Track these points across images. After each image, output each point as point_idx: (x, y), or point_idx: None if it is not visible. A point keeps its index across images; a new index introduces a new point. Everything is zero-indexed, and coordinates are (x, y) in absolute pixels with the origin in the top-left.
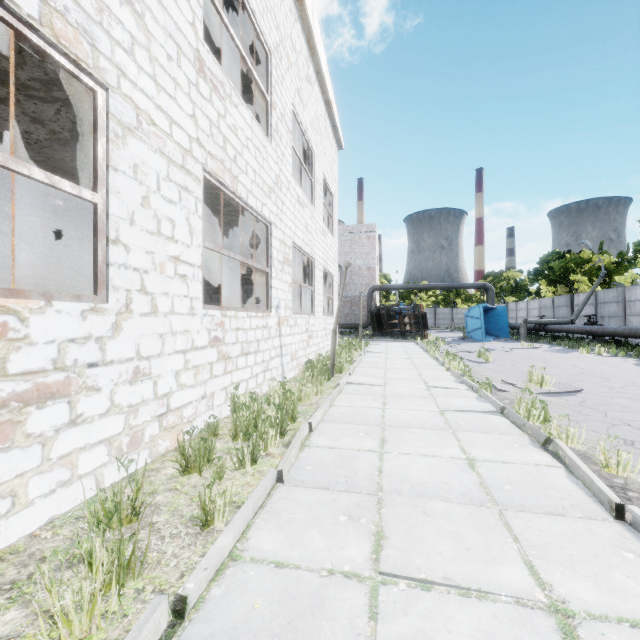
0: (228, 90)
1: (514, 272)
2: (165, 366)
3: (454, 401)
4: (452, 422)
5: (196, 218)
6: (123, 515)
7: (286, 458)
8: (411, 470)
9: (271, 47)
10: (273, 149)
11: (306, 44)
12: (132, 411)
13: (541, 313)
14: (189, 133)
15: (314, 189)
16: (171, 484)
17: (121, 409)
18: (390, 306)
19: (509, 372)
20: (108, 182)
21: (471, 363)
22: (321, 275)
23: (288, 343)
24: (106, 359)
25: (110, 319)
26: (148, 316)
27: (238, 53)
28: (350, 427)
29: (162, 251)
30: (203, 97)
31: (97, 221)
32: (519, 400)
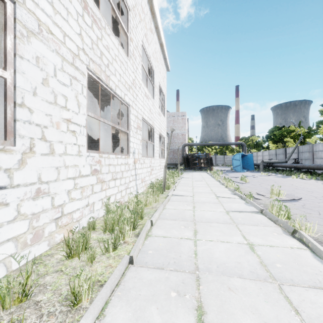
0: (103, 24)
1: (255, 137)
2: (60, 187)
3: (233, 205)
4: (234, 218)
5: (82, 97)
6: (15, 297)
7: (136, 246)
8: (215, 253)
9: (130, 7)
10: (131, 64)
11: (150, 11)
12: (35, 217)
13: (269, 157)
14: (77, 44)
15: (154, 90)
16: (58, 266)
17: (26, 216)
18: (193, 154)
19: (259, 188)
20: (15, 65)
21: (237, 183)
22: (158, 136)
23: (140, 173)
24: (13, 183)
25: (17, 157)
26: (47, 155)
27: (110, 5)
28: (175, 222)
29: (58, 115)
30: (87, 24)
31: (6, 90)
32: (272, 205)
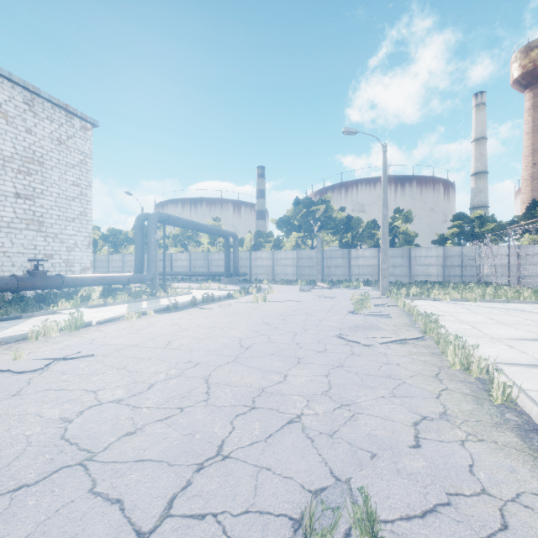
0: None
1: None
2: None
3: None
4: None
5: None
6: None
7: None
8: None
9: None
10: None
11: None
12: None
13: None
14: None
15: None
16: None
17: None
18: None
19: None
20: None
21: None
22: None
23: None
24: None
25: None
26: None
27: None
28: None
29: None
30: None
31: None
32: None
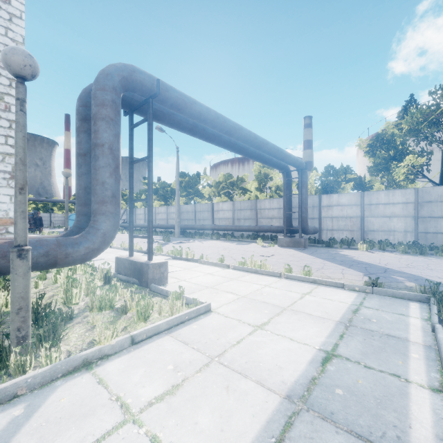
0: None
1: None
2: None
3: None
4: None
5: None
6: None
7: None
8: None
9: None
10: None
11: None
12: None
13: None
14: None
15: None
16: None
17: None
18: None
19: None
20: None
21: None
22: None
23: None
24: None
25: None
26: None
27: None
28: None
29: None
30: None
31: None
32: None
